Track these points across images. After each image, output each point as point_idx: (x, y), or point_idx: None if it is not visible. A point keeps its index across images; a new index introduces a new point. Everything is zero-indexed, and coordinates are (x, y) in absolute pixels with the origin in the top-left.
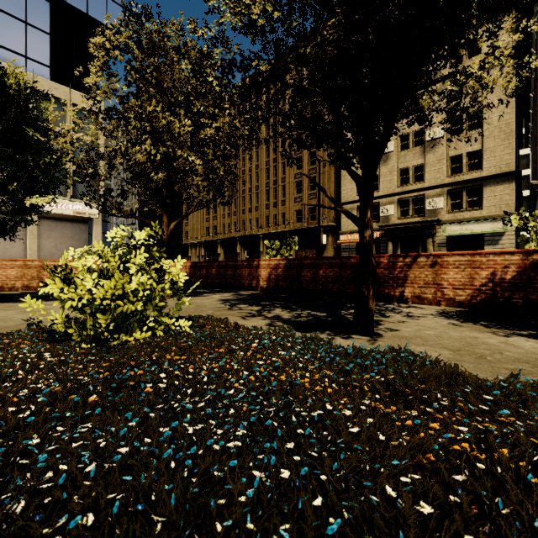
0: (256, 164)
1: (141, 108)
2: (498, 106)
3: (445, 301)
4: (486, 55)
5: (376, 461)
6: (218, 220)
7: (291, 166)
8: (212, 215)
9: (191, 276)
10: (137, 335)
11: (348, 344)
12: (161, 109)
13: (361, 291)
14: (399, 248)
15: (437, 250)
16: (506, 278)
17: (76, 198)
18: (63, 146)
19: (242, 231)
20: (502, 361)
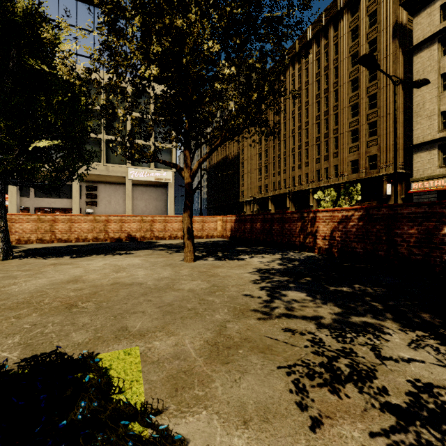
0: (306, 121)
1: None
2: None
3: None
4: None
5: None
6: (268, 179)
7: None
8: (263, 175)
9: (235, 230)
10: None
11: None
12: None
13: None
14: None
15: None
16: None
17: (157, 168)
18: (67, 74)
19: (291, 187)
20: None
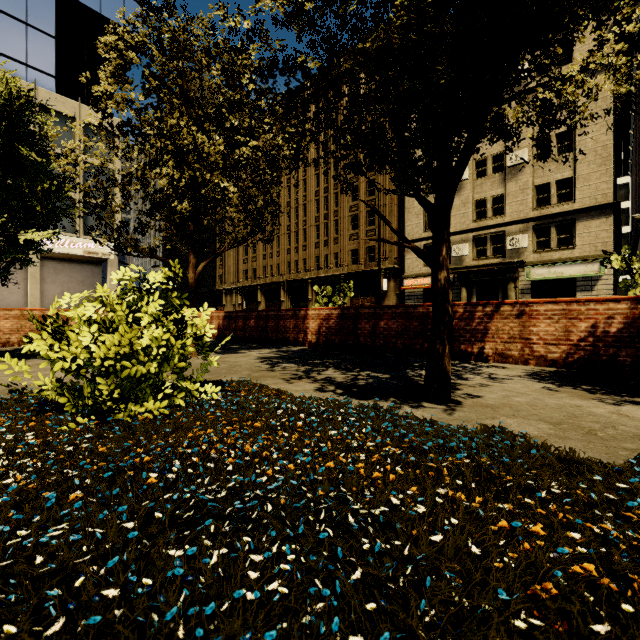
0: (304, 194)
1: (161, 121)
2: (594, 125)
3: (534, 359)
4: (590, 52)
5: (473, 597)
6: (258, 262)
7: (346, 193)
8: (250, 256)
9: (224, 328)
10: (149, 405)
11: (419, 415)
12: (186, 123)
13: (434, 347)
14: (475, 295)
15: (520, 297)
16: (610, 331)
17: (87, 235)
18: (65, 169)
19: (287, 275)
20: (618, 439)
